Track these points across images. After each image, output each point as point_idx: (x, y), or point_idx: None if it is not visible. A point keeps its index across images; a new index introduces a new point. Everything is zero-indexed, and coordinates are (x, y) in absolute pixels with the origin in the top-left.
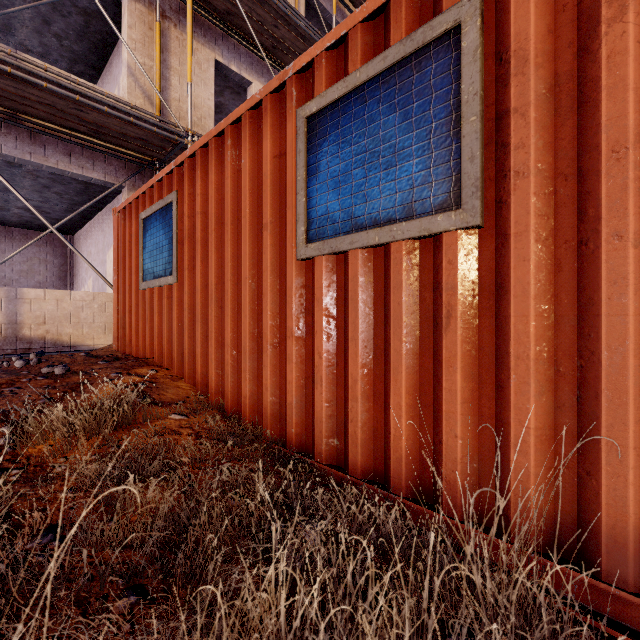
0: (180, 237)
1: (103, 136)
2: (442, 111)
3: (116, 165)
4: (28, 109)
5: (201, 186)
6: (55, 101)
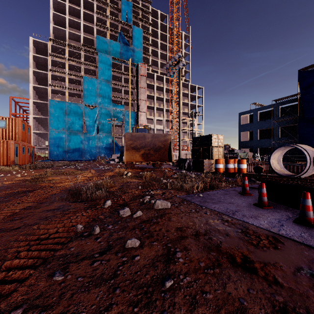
0: None
1: None
2: None
3: None
4: None
5: None
6: None
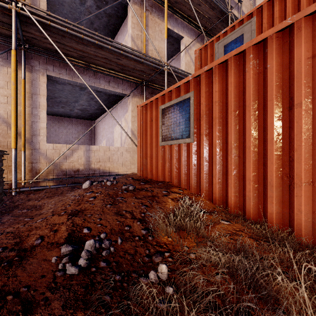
0: (195, 117)
1: (124, 71)
2: None
3: (126, 85)
4: (96, 61)
5: (218, 86)
6: (109, 56)
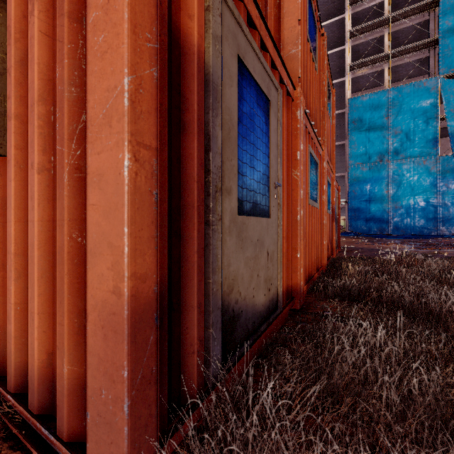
0: None
1: None
2: None
3: None
4: None
5: None
6: None
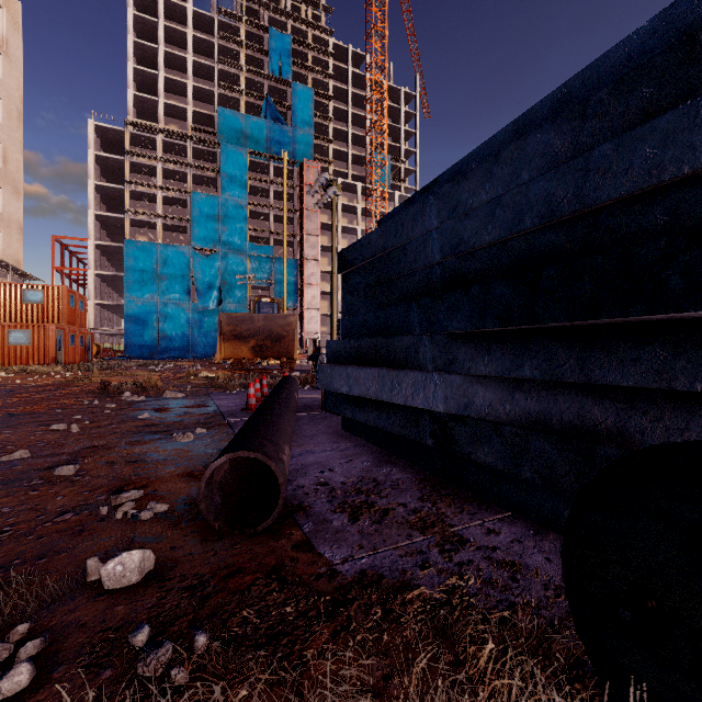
0: None
1: None
2: (29, 336)
3: None
4: None
5: None
6: None
